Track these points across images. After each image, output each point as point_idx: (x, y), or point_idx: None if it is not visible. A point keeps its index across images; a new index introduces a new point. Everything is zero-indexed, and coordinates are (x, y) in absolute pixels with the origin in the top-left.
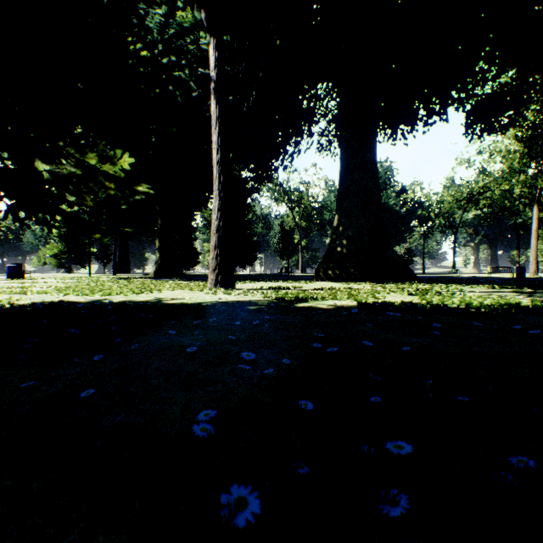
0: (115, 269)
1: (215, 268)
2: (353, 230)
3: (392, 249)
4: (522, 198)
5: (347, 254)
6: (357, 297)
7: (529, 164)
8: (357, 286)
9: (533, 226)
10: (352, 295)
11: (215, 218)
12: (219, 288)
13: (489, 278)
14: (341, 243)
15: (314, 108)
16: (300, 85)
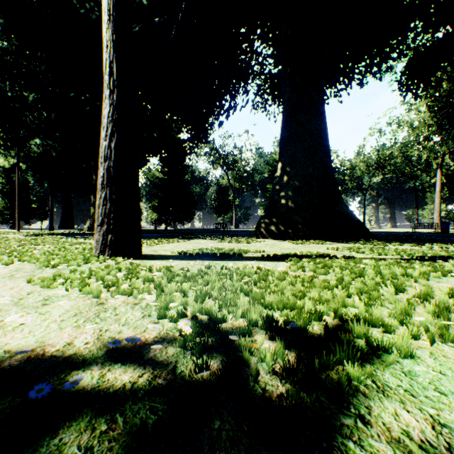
0: (52, 224)
1: (103, 222)
2: (300, 179)
3: (343, 201)
4: (420, 165)
5: (293, 208)
6: (450, 308)
7: (437, 132)
8: (320, 247)
9: (437, 188)
10: (398, 289)
11: (102, 136)
12: (108, 257)
13: (420, 234)
14: (286, 194)
15: (250, 61)
16: (237, 28)
